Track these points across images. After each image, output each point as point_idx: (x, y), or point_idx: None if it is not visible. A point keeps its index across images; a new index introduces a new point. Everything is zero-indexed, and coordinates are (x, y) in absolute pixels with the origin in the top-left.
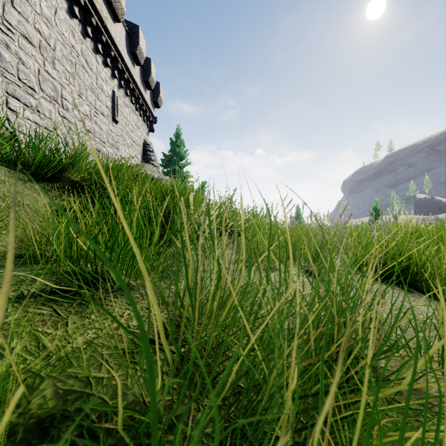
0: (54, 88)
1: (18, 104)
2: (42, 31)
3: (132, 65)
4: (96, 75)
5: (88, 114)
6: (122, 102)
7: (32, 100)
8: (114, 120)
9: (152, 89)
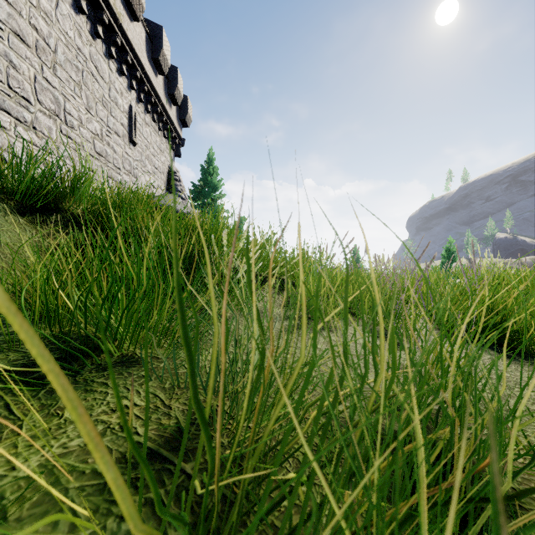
0: (54, 99)
1: (8, 119)
2: (40, 28)
3: (153, 75)
4: (109, 85)
5: (98, 133)
6: (141, 119)
7: (26, 114)
8: (132, 142)
9: (179, 104)
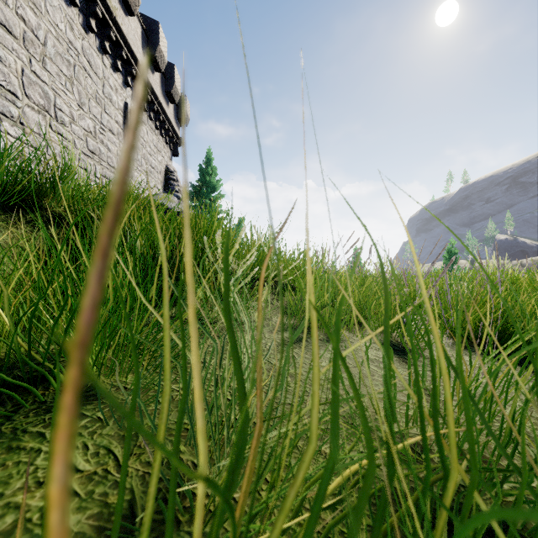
0: (44, 94)
1: None
2: (28, 19)
3: (150, 72)
4: (103, 81)
5: (91, 131)
6: None
7: (13, 109)
8: None
9: (177, 103)
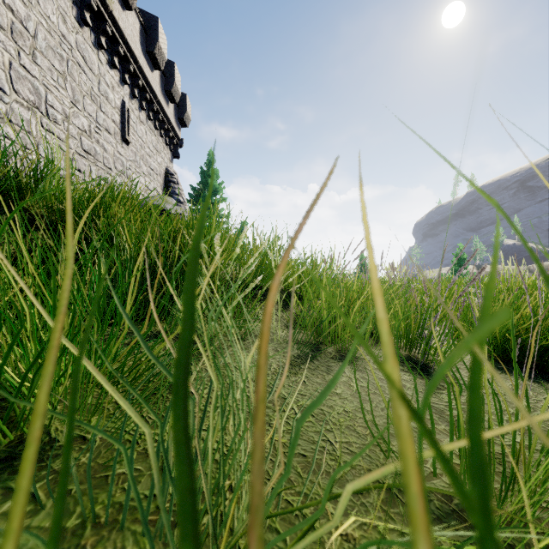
0: (34, 90)
1: None
2: (16, 9)
3: (148, 69)
4: (98, 78)
5: (86, 129)
6: (135, 116)
7: None
8: (124, 140)
9: (177, 102)
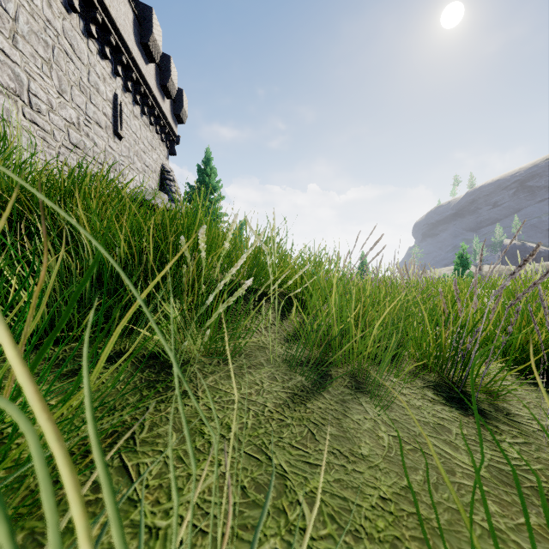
0: (14, 76)
1: None
2: None
3: (143, 62)
4: (88, 68)
5: (74, 122)
6: (129, 110)
7: None
8: (117, 135)
9: (173, 97)
